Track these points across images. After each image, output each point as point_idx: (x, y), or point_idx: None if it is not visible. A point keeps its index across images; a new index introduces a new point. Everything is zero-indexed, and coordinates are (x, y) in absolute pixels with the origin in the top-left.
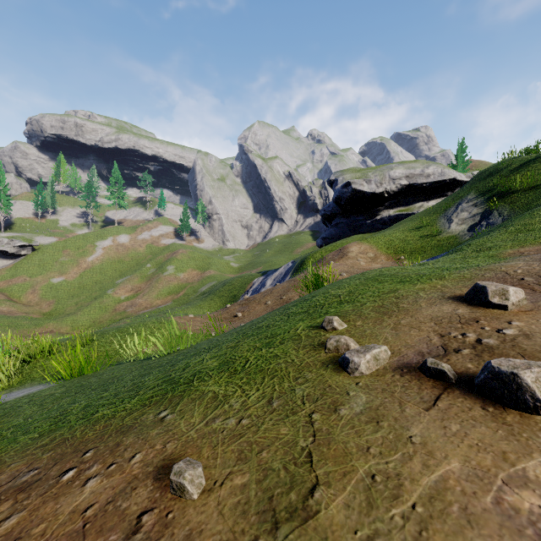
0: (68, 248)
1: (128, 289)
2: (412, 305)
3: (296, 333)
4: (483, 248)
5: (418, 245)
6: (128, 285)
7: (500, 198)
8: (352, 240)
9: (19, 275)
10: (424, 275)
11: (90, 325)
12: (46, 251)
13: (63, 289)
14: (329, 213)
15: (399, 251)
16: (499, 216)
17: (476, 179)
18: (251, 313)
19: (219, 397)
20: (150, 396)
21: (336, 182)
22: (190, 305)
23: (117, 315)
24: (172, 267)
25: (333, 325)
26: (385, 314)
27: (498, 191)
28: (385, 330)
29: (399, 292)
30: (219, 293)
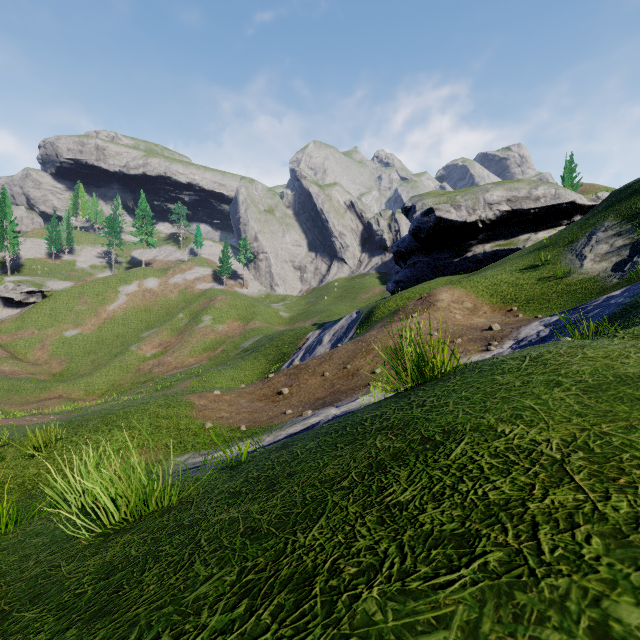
0: (85, 295)
1: (155, 344)
2: None
3: None
4: None
5: (536, 291)
6: (155, 339)
7: None
8: (436, 284)
9: (26, 328)
10: None
11: (108, 388)
12: (59, 298)
13: (78, 344)
14: (403, 249)
15: (509, 299)
16: None
17: (613, 200)
18: (302, 389)
19: None
20: None
21: (414, 209)
22: (229, 365)
23: (141, 377)
24: (208, 317)
25: None
26: None
27: None
28: None
29: None
30: (264, 351)
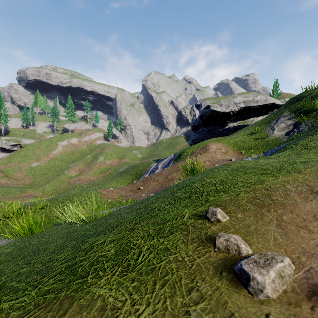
0: (41, 146)
1: (76, 170)
2: (285, 198)
3: (183, 221)
4: (309, 147)
5: (253, 144)
6: (76, 168)
7: (305, 114)
8: (210, 141)
9: (12, 162)
10: (281, 168)
11: (54, 191)
12: (28, 148)
13: (38, 170)
14: (196, 124)
15: (241, 148)
16: (305, 126)
17: (288, 103)
18: (148, 187)
19: (107, 309)
20: (47, 289)
21: (201, 105)
22: (113, 180)
23: (70, 186)
24: (102, 157)
25: (217, 217)
26: (263, 207)
27: (304, 110)
28: (271, 227)
29: (266, 184)
30: (130, 173)
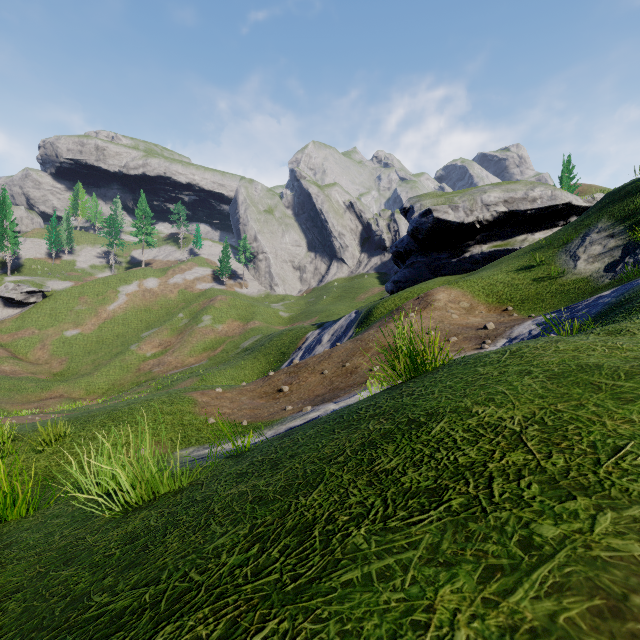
0: (85, 295)
1: (155, 344)
2: None
3: None
4: None
5: (531, 291)
6: (155, 339)
7: None
8: (434, 284)
9: (27, 328)
10: None
11: (109, 388)
12: (60, 298)
13: (78, 344)
14: (402, 250)
15: (504, 299)
16: None
17: (607, 201)
18: (301, 386)
19: None
20: None
21: (412, 210)
22: (229, 365)
23: (142, 376)
24: (208, 317)
25: None
26: None
27: None
28: None
29: None
30: (264, 350)
